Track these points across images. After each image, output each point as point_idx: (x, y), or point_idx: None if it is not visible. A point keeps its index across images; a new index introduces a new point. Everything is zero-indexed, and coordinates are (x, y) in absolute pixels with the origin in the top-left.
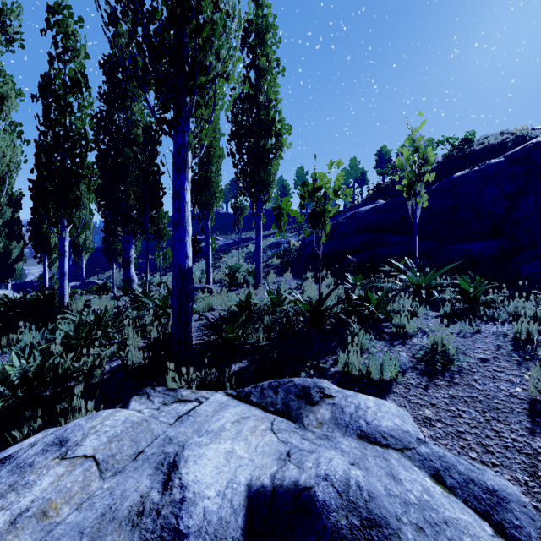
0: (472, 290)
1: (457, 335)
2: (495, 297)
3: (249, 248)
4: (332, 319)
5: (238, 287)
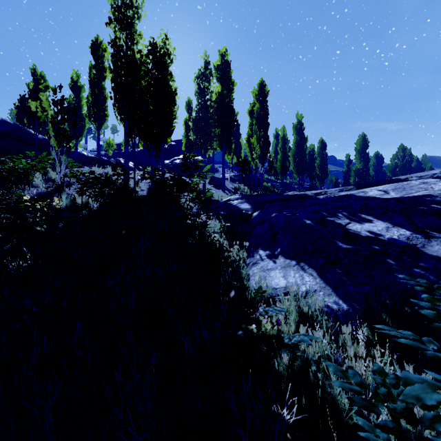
0: None
1: None
2: None
3: None
4: None
5: None
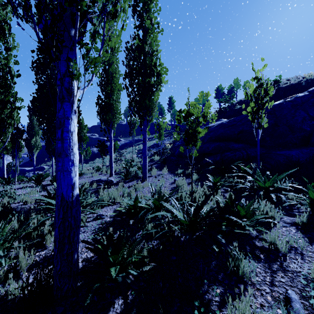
0: None
1: None
2: None
3: (140, 147)
4: (215, 248)
5: (131, 179)
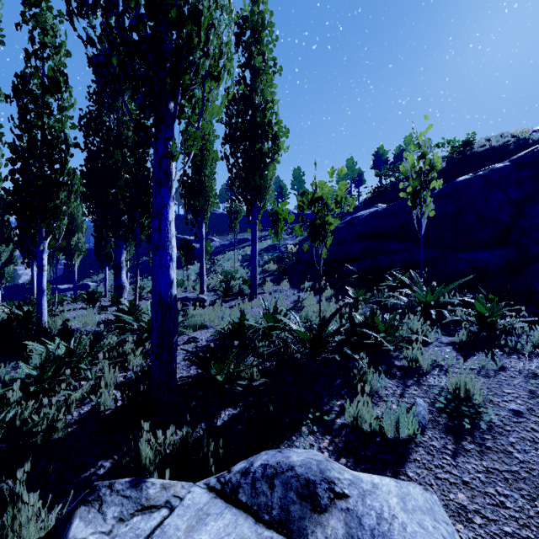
0: (488, 313)
1: (479, 372)
2: (515, 322)
3: (246, 251)
4: (337, 357)
5: (233, 297)
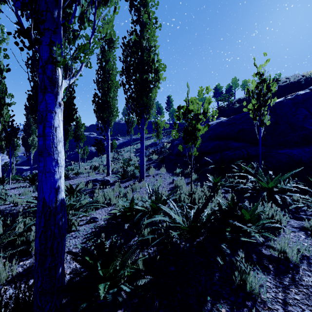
0: None
1: None
2: None
3: (138, 146)
4: (219, 259)
5: (128, 179)
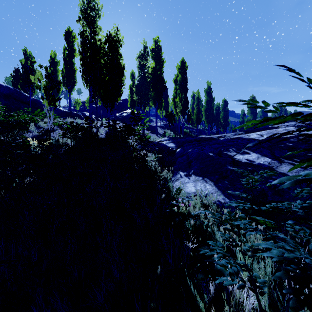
0: None
1: None
2: None
3: None
4: None
5: None
